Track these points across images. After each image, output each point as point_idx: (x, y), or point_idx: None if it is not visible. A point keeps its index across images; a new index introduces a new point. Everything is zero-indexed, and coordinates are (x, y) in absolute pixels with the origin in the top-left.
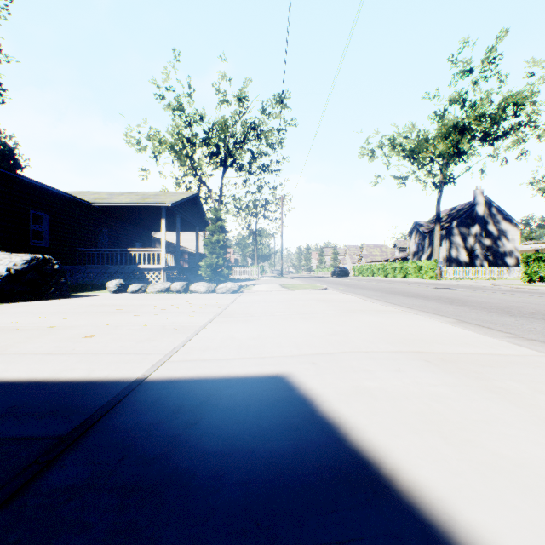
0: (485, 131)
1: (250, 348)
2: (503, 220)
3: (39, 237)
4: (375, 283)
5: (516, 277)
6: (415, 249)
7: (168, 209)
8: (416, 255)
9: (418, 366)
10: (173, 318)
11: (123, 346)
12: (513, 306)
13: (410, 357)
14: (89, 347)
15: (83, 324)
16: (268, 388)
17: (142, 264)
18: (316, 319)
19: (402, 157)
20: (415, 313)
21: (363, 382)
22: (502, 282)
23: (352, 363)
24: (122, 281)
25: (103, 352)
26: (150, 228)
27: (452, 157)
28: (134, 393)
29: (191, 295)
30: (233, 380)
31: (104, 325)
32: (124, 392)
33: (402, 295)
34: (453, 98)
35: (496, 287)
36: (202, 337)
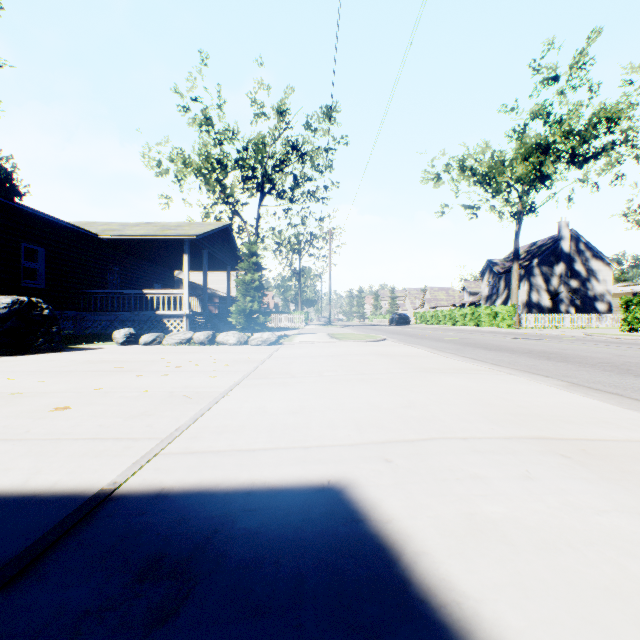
0: (573, 151)
1: (288, 430)
2: (593, 257)
3: (35, 276)
4: (443, 333)
5: (609, 325)
6: (489, 293)
7: (192, 243)
8: (490, 300)
9: (557, 468)
10: (187, 379)
11: (102, 425)
12: (630, 363)
13: (536, 448)
14: (52, 428)
15: (61, 390)
16: (316, 516)
17: (161, 309)
18: (379, 382)
19: (473, 182)
20: (509, 373)
21: (479, 505)
22: (595, 331)
23: (448, 461)
24: (132, 330)
25: (69, 436)
26: (172, 267)
27: (533, 183)
28: (83, 525)
29: (217, 347)
30: (257, 495)
31: (90, 391)
32: (66, 524)
33: (481, 347)
34: (535, 111)
35: (591, 337)
36: (220, 410)
